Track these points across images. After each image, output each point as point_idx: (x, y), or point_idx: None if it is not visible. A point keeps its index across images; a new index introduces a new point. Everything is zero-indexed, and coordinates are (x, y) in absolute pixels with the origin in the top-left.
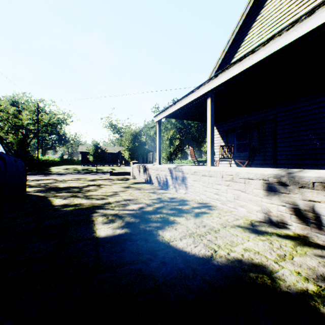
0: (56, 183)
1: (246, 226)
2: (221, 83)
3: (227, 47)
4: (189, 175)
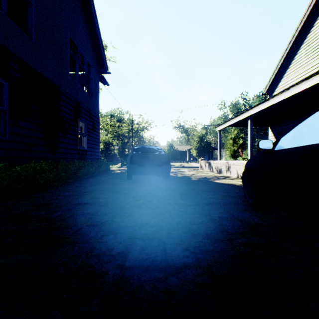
0: None
1: None
2: (254, 113)
3: (278, 65)
4: (231, 166)
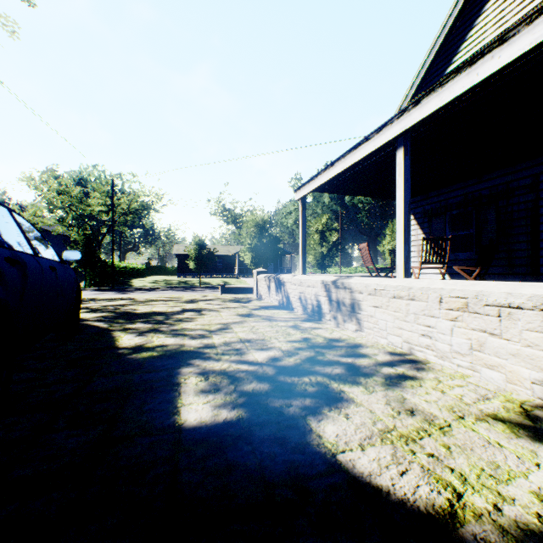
0: (132, 305)
1: (515, 420)
2: (428, 114)
3: (431, 56)
4: (365, 296)
